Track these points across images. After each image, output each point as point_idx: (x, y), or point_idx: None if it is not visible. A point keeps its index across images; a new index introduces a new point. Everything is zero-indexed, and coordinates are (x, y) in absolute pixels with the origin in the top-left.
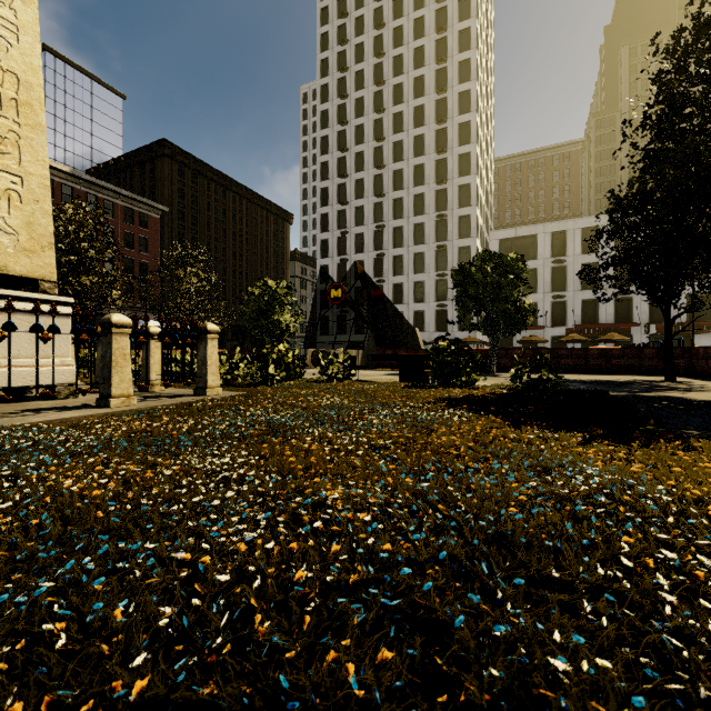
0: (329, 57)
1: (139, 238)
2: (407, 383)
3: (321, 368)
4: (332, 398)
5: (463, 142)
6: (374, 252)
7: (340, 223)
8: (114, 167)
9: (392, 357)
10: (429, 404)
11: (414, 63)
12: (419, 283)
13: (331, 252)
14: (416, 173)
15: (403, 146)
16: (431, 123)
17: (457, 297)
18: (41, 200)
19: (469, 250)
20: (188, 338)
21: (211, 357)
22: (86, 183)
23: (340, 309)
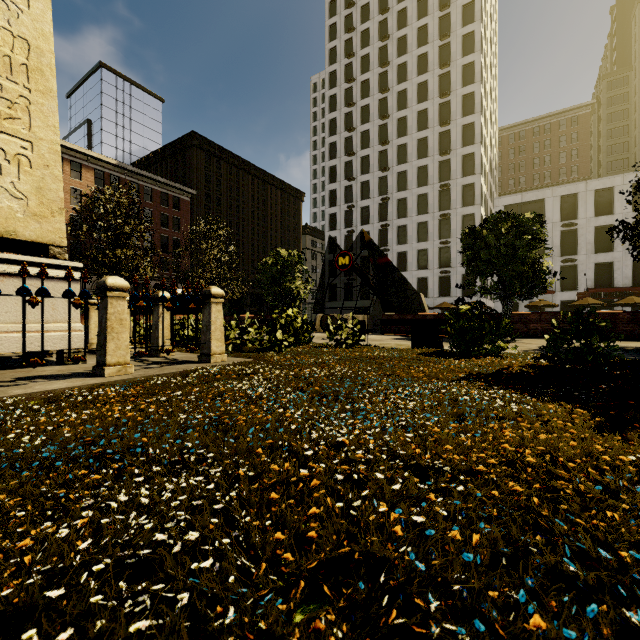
0: (337, 45)
1: (173, 218)
2: (420, 350)
3: (330, 333)
4: (342, 368)
5: (467, 113)
6: (379, 223)
7: (347, 198)
8: (154, 159)
9: (403, 322)
10: (461, 381)
11: (418, 42)
12: (422, 251)
13: (339, 225)
14: (419, 147)
15: (407, 121)
16: (434, 98)
17: (467, 260)
18: (51, 165)
19: (473, 217)
20: (191, 302)
21: (215, 322)
22: (129, 173)
23: (347, 277)
